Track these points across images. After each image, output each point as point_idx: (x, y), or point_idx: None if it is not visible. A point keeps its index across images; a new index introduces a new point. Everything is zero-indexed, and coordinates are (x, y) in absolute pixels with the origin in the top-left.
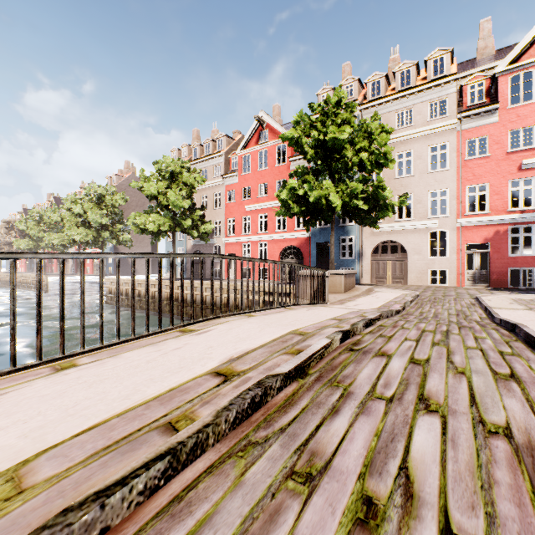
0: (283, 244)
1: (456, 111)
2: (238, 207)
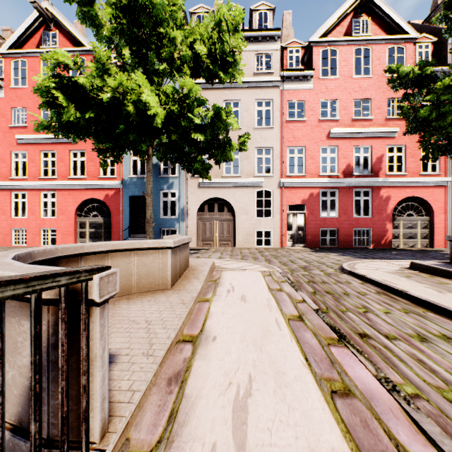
0: (82, 196)
1: (279, 69)
2: (4, 136)
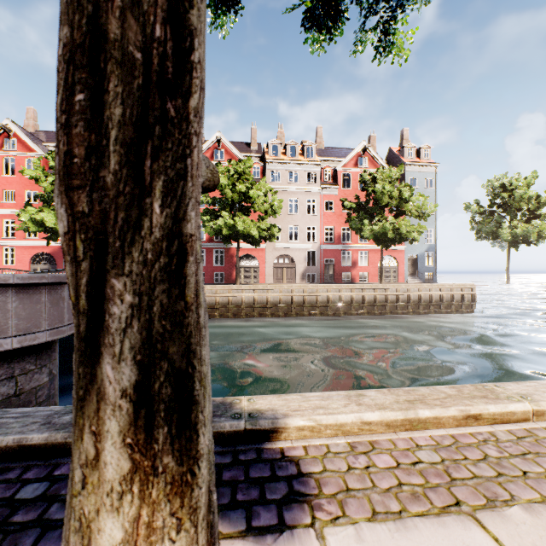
0: (35, 250)
1: None
2: None
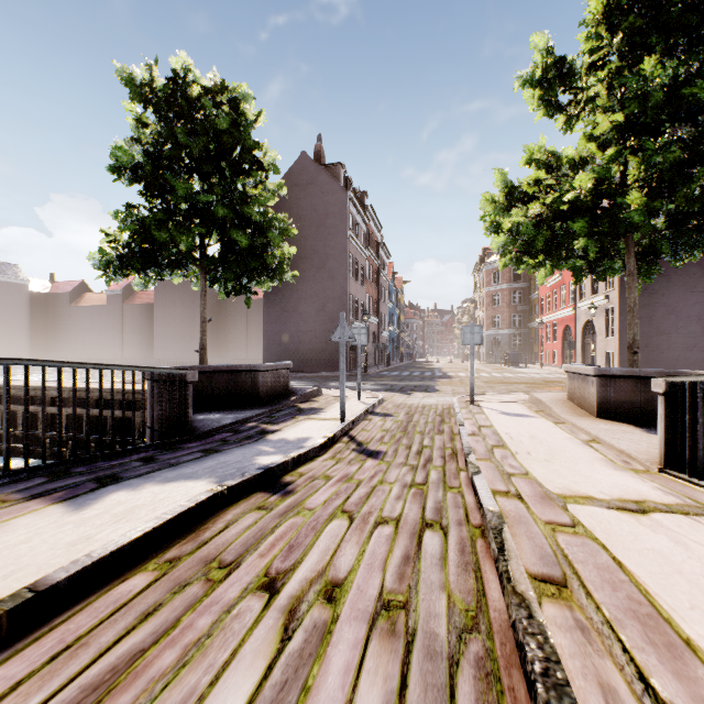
0: None
1: None
2: None
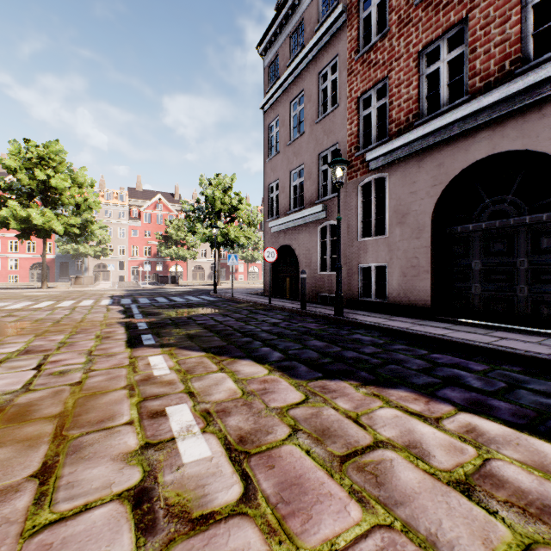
0: (34, 261)
1: (129, 218)
2: None
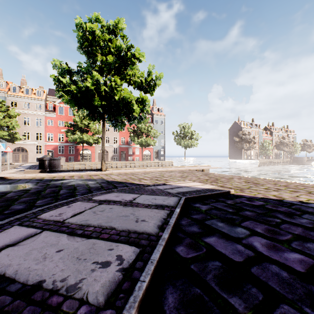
0: None
1: (44, 110)
2: None
